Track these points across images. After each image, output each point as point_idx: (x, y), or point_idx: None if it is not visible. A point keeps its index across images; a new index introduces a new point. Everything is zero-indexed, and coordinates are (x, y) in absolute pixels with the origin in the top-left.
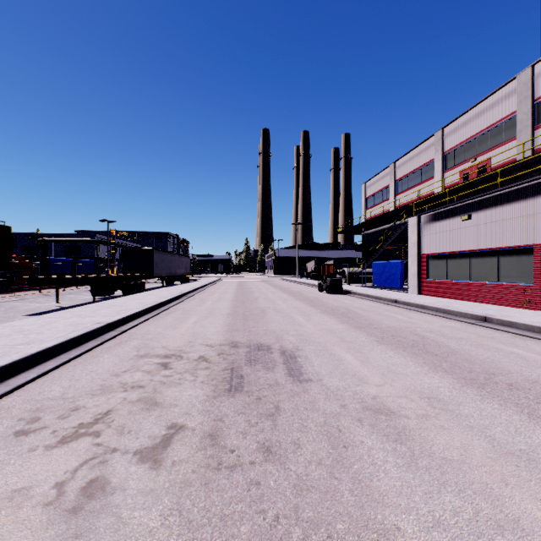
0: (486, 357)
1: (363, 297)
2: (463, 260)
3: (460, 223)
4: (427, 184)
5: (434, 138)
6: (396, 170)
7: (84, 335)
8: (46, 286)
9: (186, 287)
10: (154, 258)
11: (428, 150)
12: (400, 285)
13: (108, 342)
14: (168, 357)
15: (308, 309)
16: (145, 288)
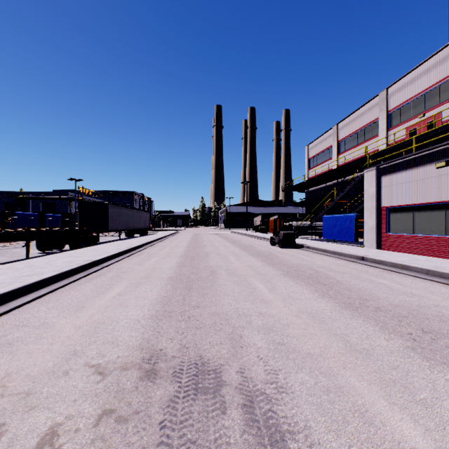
0: None
1: (319, 251)
2: (436, 212)
3: (432, 171)
4: (370, 142)
5: (379, 98)
6: (338, 131)
7: None
8: None
9: (139, 241)
10: (109, 212)
11: (371, 110)
12: (354, 239)
13: None
14: None
15: (266, 270)
16: (103, 241)
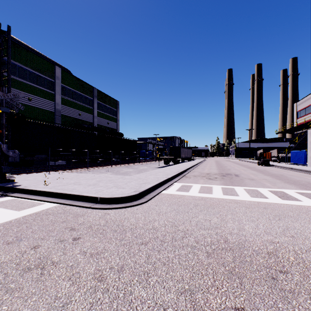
0: (293, 178)
1: (278, 167)
2: None
3: None
4: None
5: None
6: None
7: (186, 169)
8: (145, 161)
9: (194, 162)
10: (180, 150)
11: None
12: (304, 162)
13: (191, 171)
14: (207, 173)
15: (247, 169)
16: None
